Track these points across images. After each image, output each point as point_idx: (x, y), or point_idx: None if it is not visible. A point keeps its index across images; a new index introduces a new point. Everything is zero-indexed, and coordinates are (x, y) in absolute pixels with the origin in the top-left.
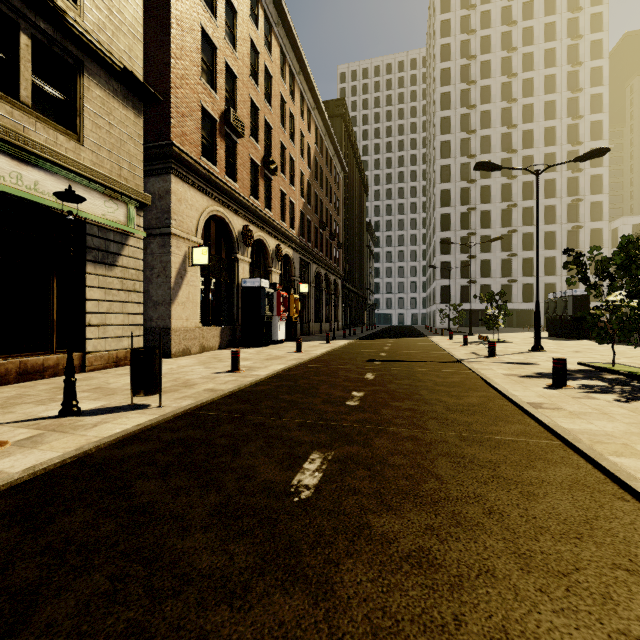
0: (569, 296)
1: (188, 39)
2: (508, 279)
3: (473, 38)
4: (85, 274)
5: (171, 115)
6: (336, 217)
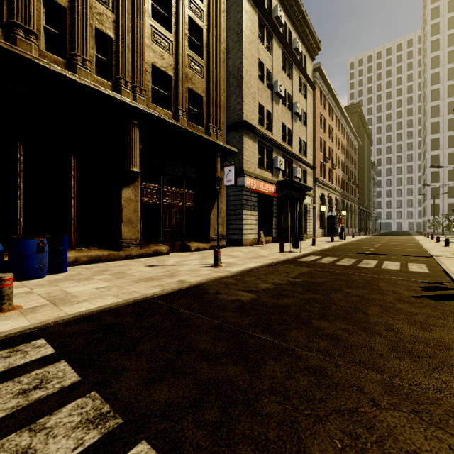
0: None
1: (317, 143)
2: None
3: None
4: (307, 216)
5: (315, 169)
6: (354, 171)
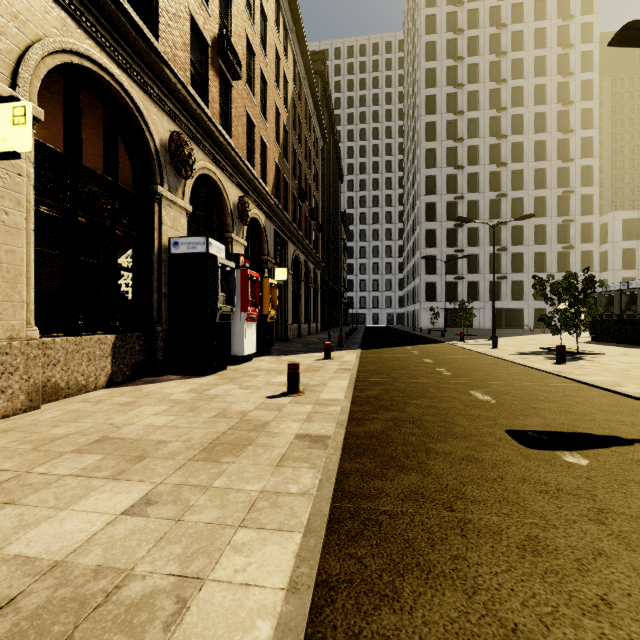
0: (639, 288)
1: None
2: (497, 275)
3: (460, 10)
4: None
5: None
6: (315, 192)
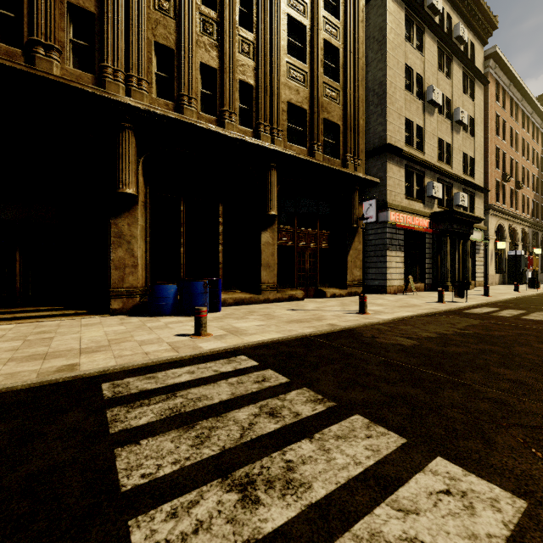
0: None
1: (492, 157)
2: None
3: None
4: (475, 257)
5: (488, 192)
6: None
